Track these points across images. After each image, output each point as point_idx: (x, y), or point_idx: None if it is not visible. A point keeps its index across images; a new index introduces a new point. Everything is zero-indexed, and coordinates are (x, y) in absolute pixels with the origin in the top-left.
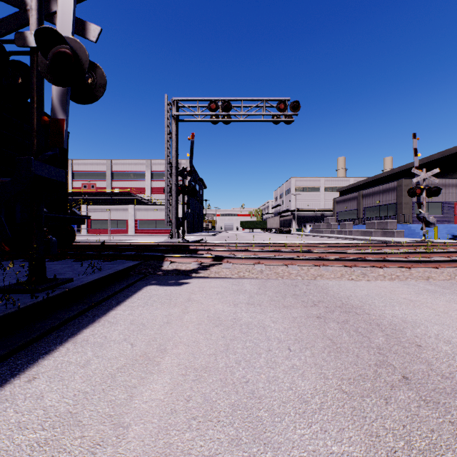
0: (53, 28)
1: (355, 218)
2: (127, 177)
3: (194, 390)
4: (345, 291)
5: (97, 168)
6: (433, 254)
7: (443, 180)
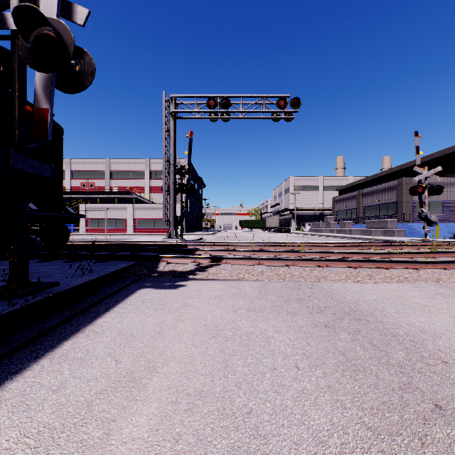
0: (33, 7)
1: (355, 217)
2: (126, 176)
3: (185, 424)
4: (353, 295)
5: (96, 167)
6: (438, 254)
7: (444, 178)
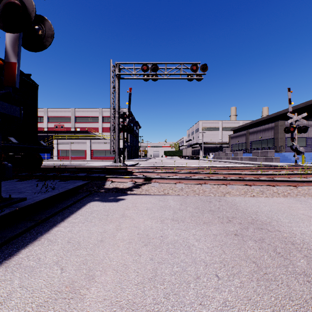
0: None
1: (245, 148)
2: (85, 120)
3: None
4: (252, 207)
5: (65, 114)
6: (308, 175)
7: (307, 122)
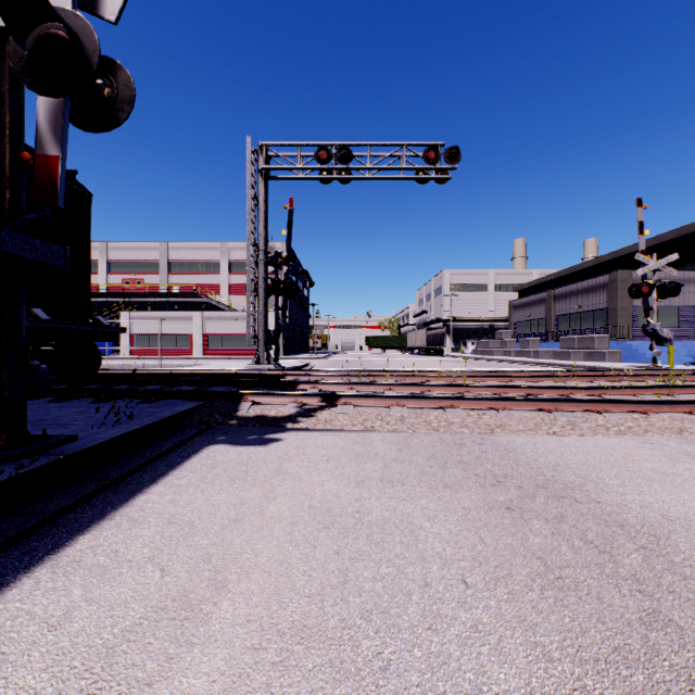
0: None
1: (544, 331)
2: (192, 269)
3: (274, 692)
4: (548, 456)
5: (146, 255)
6: (677, 389)
7: (681, 272)
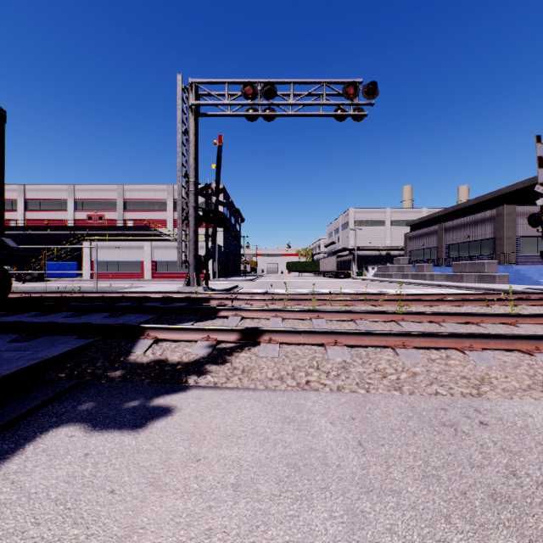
0: None
1: (437, 258)
2: (144, 207)
3: None
4: None
5: (106, 196)
6: None
7: None
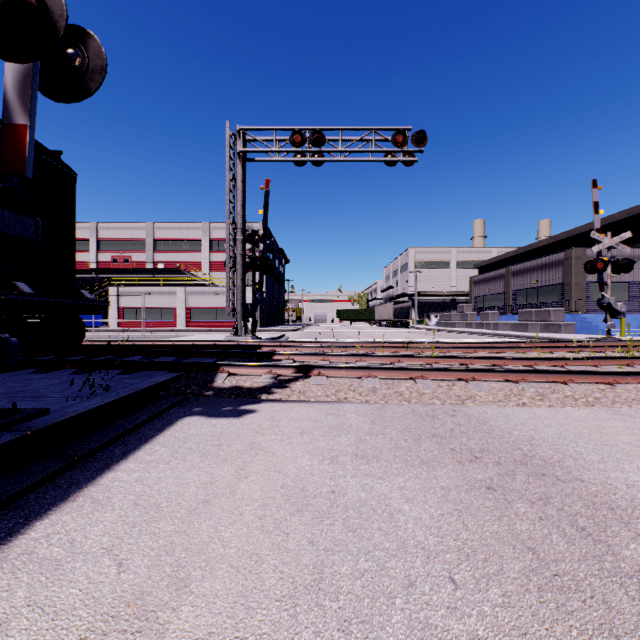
0: None
1: (503, 305)
2: (176, 247)
3: None
4: (521, 428)
5: (133, 235)
6: (636, 360)
7: (631, 250)
